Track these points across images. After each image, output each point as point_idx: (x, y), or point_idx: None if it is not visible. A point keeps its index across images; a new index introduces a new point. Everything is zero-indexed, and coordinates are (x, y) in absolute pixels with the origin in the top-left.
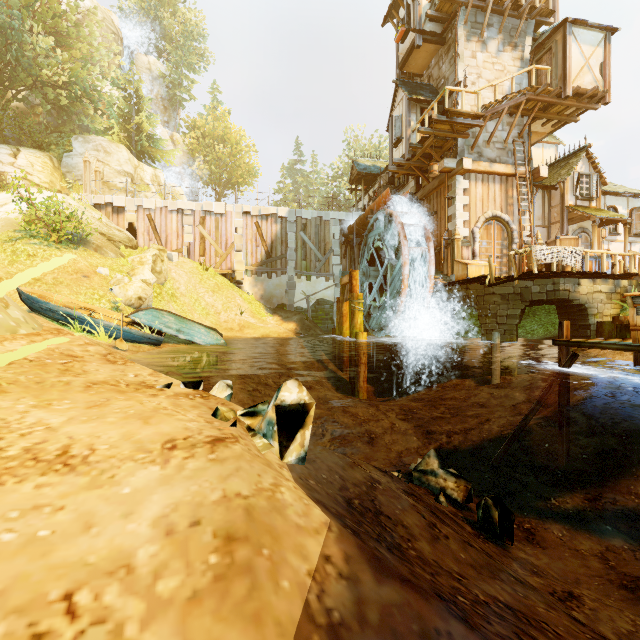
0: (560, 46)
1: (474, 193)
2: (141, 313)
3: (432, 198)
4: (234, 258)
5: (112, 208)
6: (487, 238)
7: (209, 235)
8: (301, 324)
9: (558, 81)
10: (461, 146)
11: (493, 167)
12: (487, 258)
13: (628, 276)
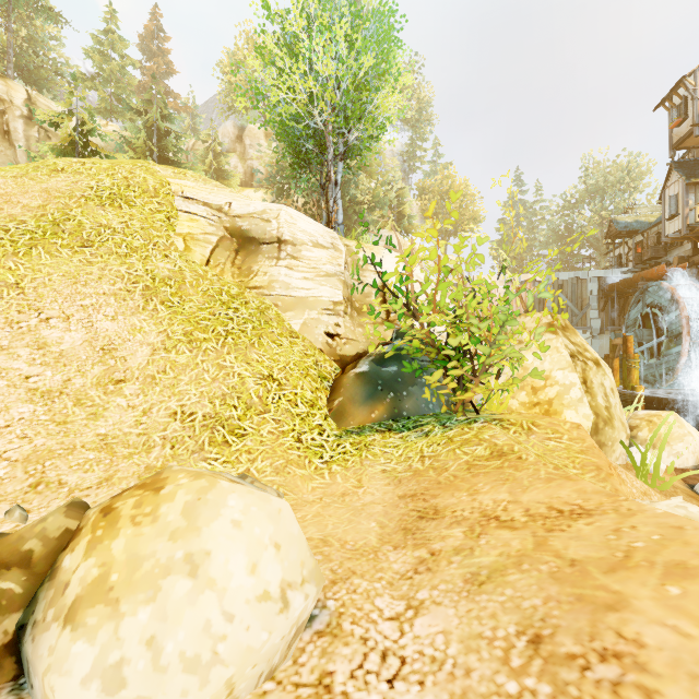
0: None
1: None
2: None
3: None
4: None
5: None
6: None
7: None
8: None
9: None
10: None
11: None
12: None
13: None
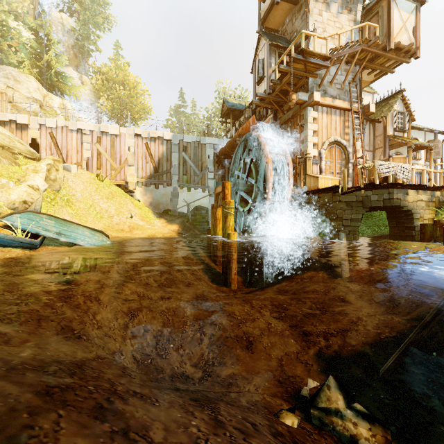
0: (385, 10)
1: (321, 122)
2: (15, 216)
3: (287, 126)
4: (127, 171)
5: (16, 125)
6: (330, 158)
7: (105, 152)
8: (183, 226)
9: (383, 37)
10: (311, 84)
11: (335, 102)
12: (330, 174)
13: (441, 188)
